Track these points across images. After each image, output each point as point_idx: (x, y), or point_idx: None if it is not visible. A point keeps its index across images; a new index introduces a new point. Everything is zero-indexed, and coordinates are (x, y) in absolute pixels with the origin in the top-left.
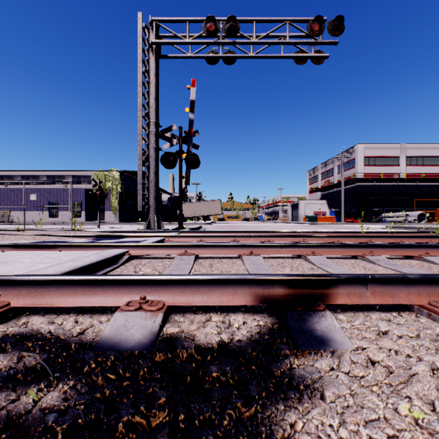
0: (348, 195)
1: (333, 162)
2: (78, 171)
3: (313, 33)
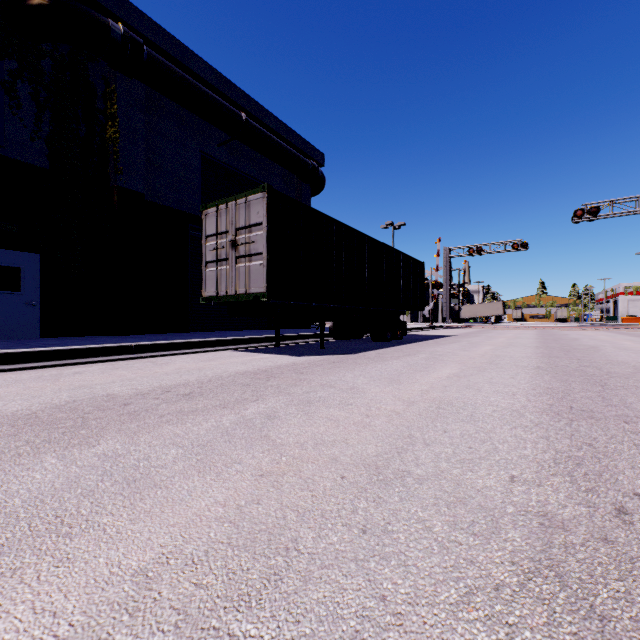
0: None
1: None
2: None
3: (514, 248)
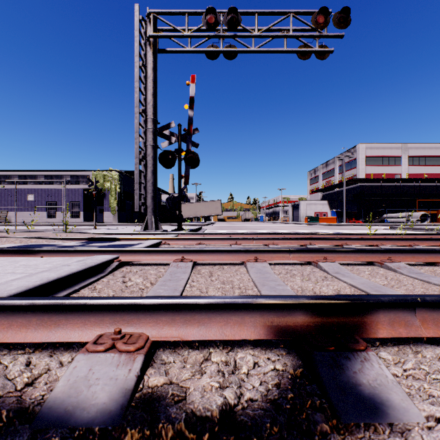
0: (349, 195)
1: (334, 163)
2: (76, 171)
3: (318, 26)
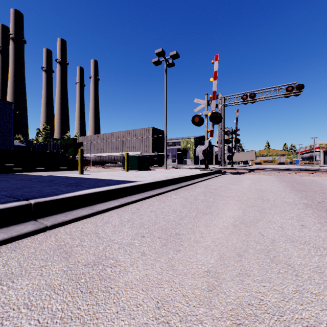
0: None
1: None
2: (174, 140)
3: (288, 91)
